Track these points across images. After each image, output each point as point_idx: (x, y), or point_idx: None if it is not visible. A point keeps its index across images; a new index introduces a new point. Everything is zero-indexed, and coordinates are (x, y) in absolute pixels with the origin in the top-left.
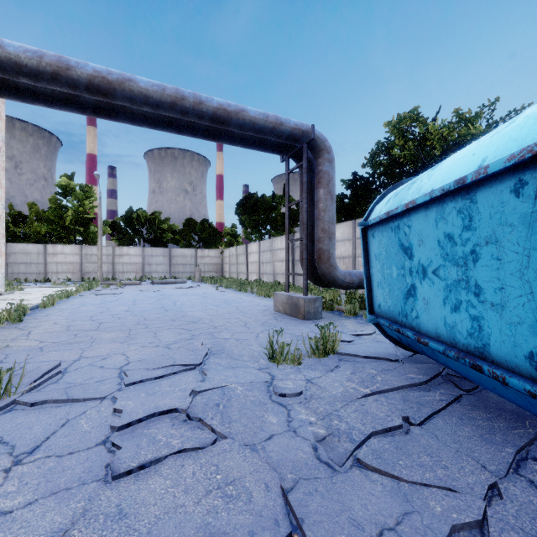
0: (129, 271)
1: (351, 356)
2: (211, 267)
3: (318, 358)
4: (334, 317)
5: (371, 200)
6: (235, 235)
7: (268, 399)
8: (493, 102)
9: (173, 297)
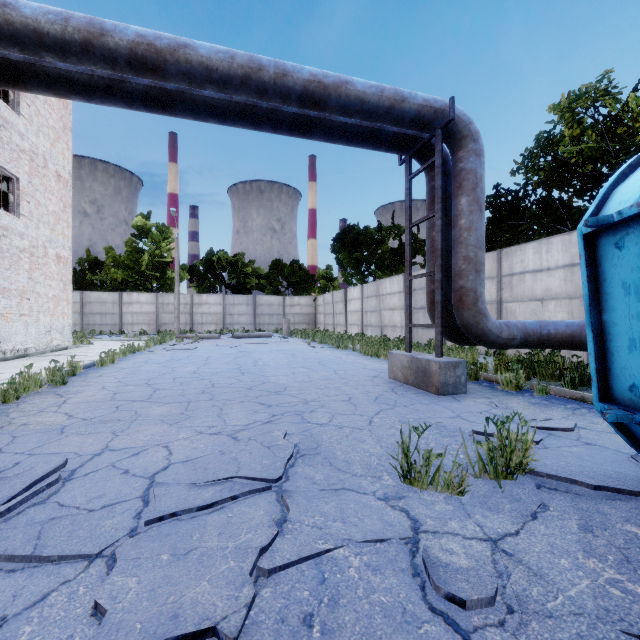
0: (209, 322)
1: (562, 480)
2: (301, 317)
3: (494, 481)
4: (484, 391)
5: (521, 223)
6: (331, 278)
7: (420, 605)
8: None
9: (254, 355)
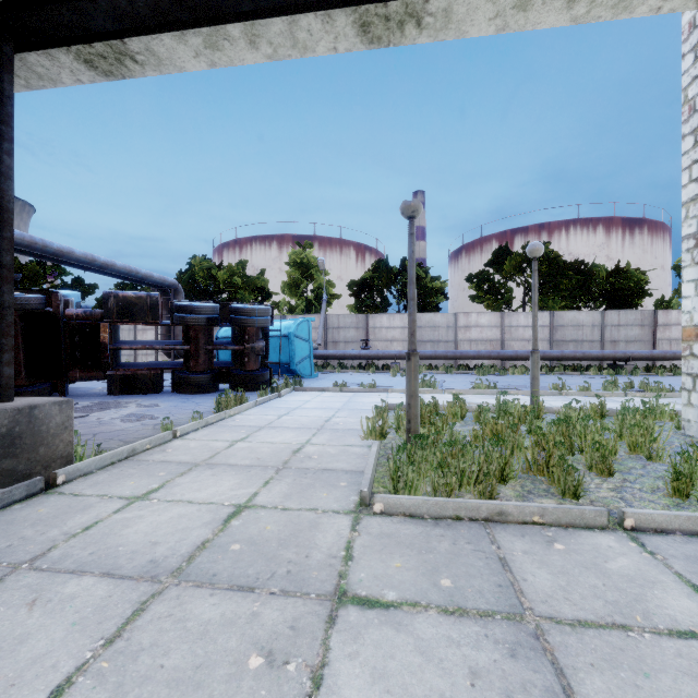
0: None
1: None
2: None
3: None
4: None
5: None
6: None
7: None
8: (246, 262)
9: None
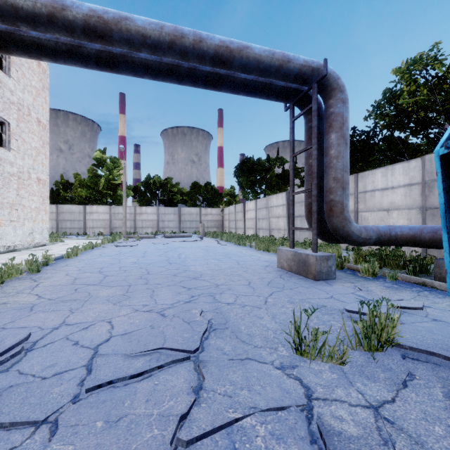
0: (147, 226)
1: (423, 352)
2: (213, 223)
3: (367, 352)
4: (349, 277)
5: (371, 155)
6: (233, 195)
7: None
8: None
9: (179, 250)
